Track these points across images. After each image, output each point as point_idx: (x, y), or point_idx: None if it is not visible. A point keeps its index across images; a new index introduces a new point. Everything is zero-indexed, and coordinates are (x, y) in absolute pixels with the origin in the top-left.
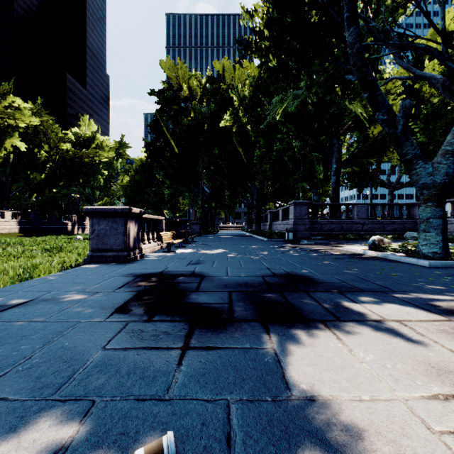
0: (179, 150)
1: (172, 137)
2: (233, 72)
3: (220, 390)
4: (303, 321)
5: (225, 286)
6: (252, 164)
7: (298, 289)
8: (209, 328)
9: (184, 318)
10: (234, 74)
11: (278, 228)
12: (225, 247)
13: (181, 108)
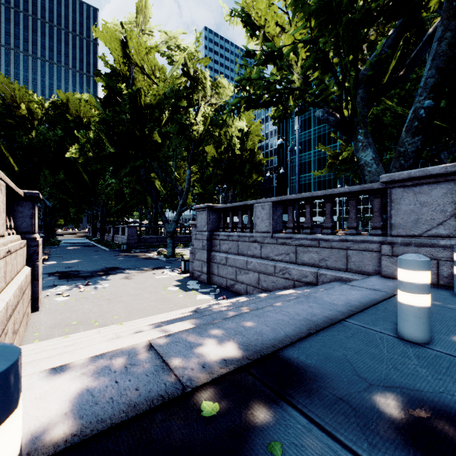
0: (17, 166)
1: (7, 153)
2: (79, 106)
3: (94, 280)
4: (110, 274)
5: (89, 272)
6: (97, 186)
7: (113, 270)
8: (89, 277)
9: (81, 277)
10: (79, 108)
11: (119, 240)
12: (79, 258)
13: (17, 123)
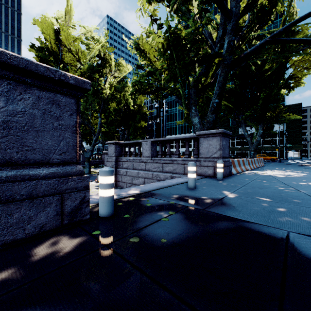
0: None
1: None
2: None
3: None
4: None
5: None
6: None
7: None
8: None
9: None
10: None
11: None
12: None
13: None
